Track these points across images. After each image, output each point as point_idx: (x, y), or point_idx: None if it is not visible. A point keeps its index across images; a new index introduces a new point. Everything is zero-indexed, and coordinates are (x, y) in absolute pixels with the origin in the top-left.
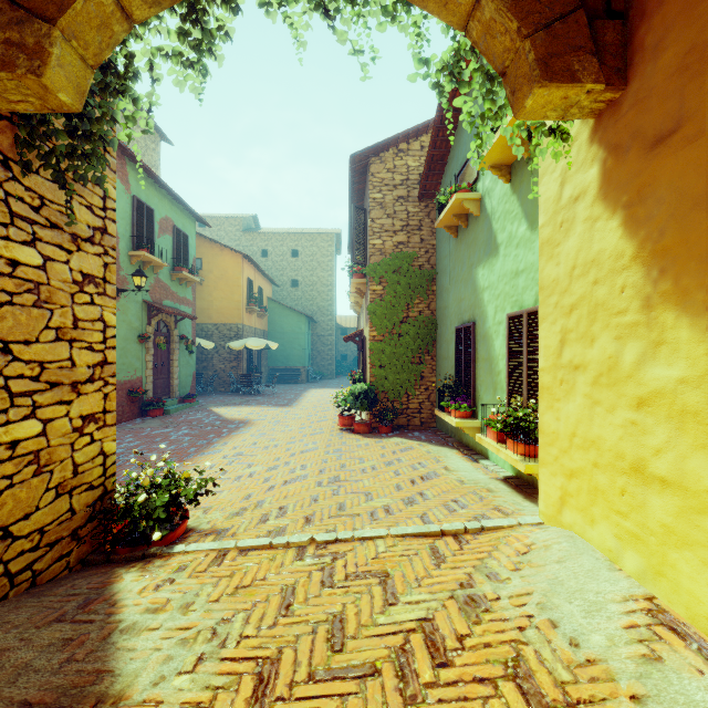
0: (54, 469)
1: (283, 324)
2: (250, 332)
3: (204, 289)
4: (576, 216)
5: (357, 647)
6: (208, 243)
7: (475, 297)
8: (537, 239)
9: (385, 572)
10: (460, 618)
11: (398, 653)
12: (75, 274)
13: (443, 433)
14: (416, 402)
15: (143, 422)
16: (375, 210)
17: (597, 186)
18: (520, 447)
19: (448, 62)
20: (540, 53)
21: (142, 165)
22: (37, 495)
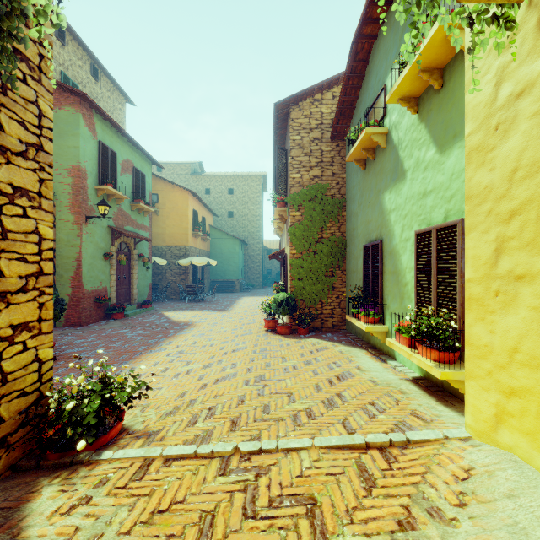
0: None
1: (222, 246)
2: (195, 252)
3: (159, 218)
4: (519, 113)
5: None
6: (162, 182)
7: (382, 218)
8: (446, 160)
9: (312, 497)
10: None
11: None
12: (4, 186)
13: (351, 334)
14: (329, 308)
15: (106, 323)
16: (295, 150)
17: None
18: (433, 353)
19: None
20: None
21: (106, 116)
22: None
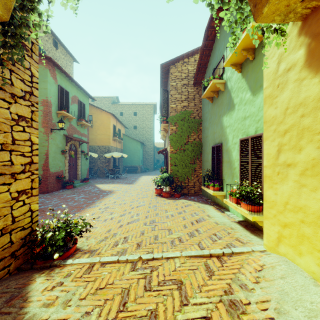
0: (0, 220)
1: (130, 146)
2: (114, 149)
3: (93, 129)
4: (289, 79)
5: None
6: (95, 108)
7: (222, 131)
8: (256, 100)
9: (180, 280)
10: (228, 318)
11: None
12: (13, 115)
13: (205, 197)
14: (192, 182)
15: (63, 191)
16: (172, 91)
17: (304, 60)
18: (248, 207)
19: None
20: None
21: (62, 70)
22: None
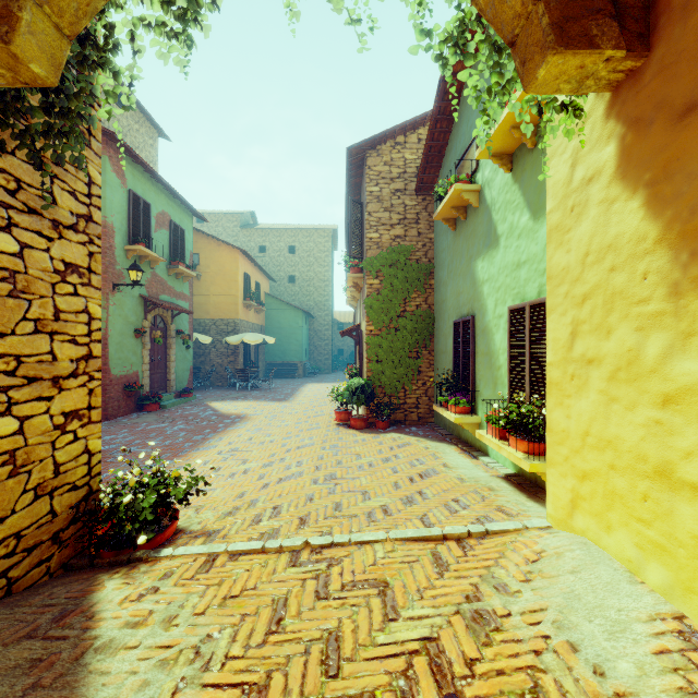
0: (33, 469)
1: (280, 319)
2: (247, 327)
3: (201, 284)
4: (590, 198)
5: (355, 672)
6: (205, 239)
7: (474, 290)
8: (540, 229)
9: (384, 581)
10: (468, 638)
11: (400, 680)
12: (57, 263)
13: (440, 428)
14: (413, 397)
15: (139, 416)
16: (372, 204)
17: (615, 165)
18: (523, 444)
19: (452, 33)
20: (555, 17)
21: (138, 159)
22: (12, 497)
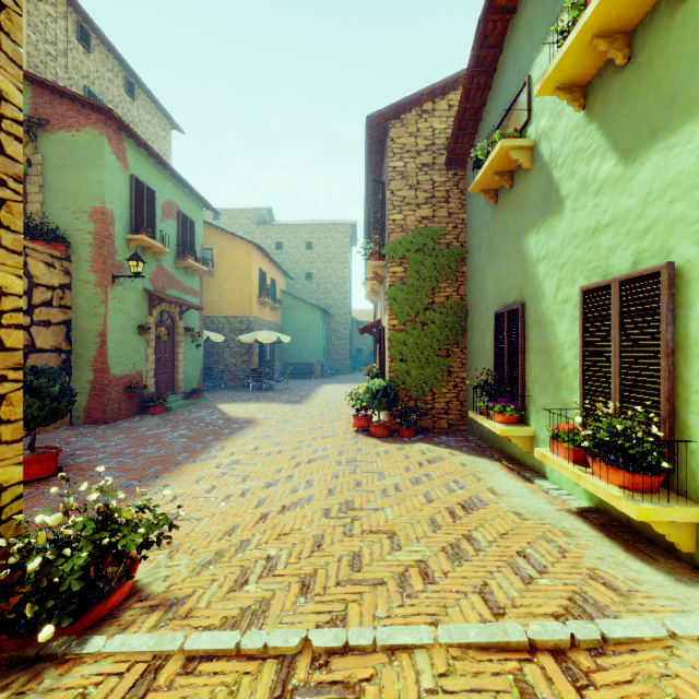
0: None
1: (297, 318)
2: (262, 325)
3: (214, 280)
4: None
5: None
6: (219, 233)
7: (523, 271)
8: (637, 174)
9: None
10: None
11: None
12: None
13: (476, 438)
14: (443, 401)
15: (141, 420)
16: (395, 181)
17: None
18: (619, 476)
19: None
20: None
21: (140, 141)
22: None
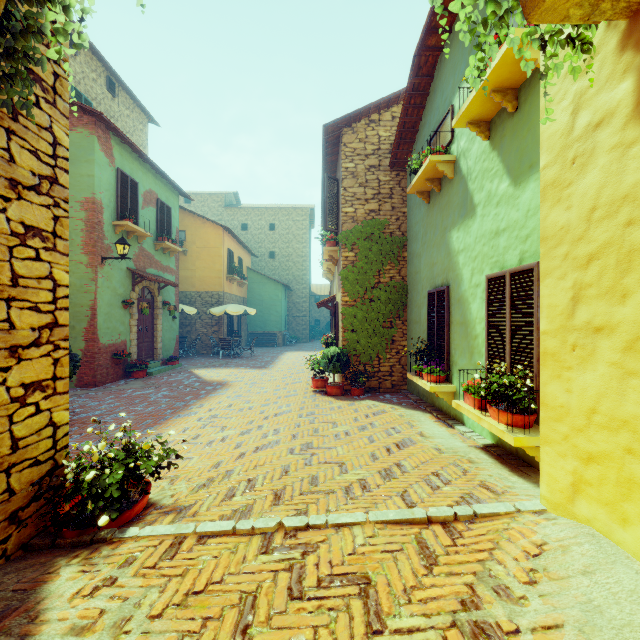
0: None
1: (261, 292)
2: (230, 299)
3: (187, 259)
4: (598, 146)
5: None
6: (191, 217)
7: (448, 260)
8: (521, 194)
9: (365, 576)
10: None
11: None
12: (15, 225)
13: (414, 395)
14: (387, 365)
15: (126, 383)
16: (347, 179)
17: (633, 102)
18: (506, 416)
19: None
20: None
21: (125, 139)
22: None
